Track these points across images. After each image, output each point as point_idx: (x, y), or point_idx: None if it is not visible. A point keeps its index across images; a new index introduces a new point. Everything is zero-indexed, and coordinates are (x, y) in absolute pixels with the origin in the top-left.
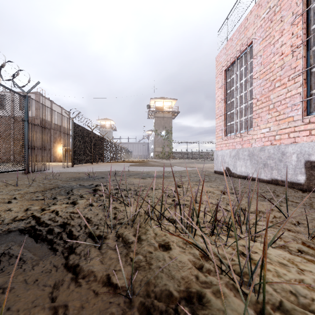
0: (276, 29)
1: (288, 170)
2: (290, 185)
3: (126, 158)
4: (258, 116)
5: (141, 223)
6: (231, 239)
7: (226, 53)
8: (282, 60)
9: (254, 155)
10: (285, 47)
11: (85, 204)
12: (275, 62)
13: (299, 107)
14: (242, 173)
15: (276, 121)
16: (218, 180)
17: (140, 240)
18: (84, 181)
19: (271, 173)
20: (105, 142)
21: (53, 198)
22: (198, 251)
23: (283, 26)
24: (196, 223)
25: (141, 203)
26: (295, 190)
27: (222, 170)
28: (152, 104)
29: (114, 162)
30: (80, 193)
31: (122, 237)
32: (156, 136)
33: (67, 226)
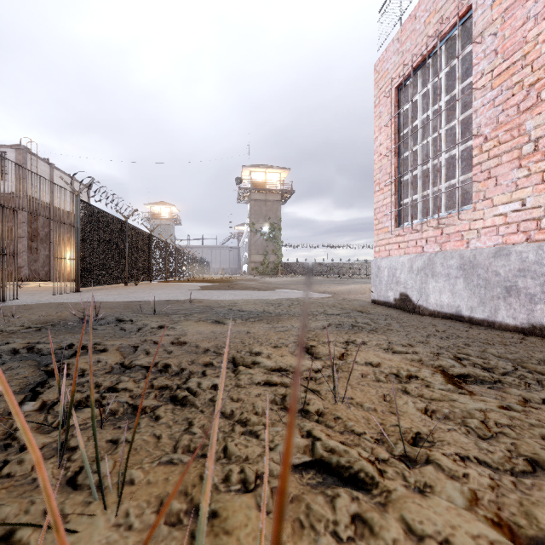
0: None
1: None
2: None
3: (198, 274)
4: (486, 176)
5: None
6: None
7: (400, 49)
8: None
9: (478, 267)
10: None
11: None
12: (540, 38)
13: None
14: (443, 306)
15: (544, 183)
16: (396, 326)
17: None
18: (58, 336)
19: (531, 310)
20: (154, 243)
21: None
22: None
23: None
24: None
25: None
26: None
27: (390, 298)
28: (246, 176)
29: (173, 282)
30: None
31: None
32: (253, 234)
33: None
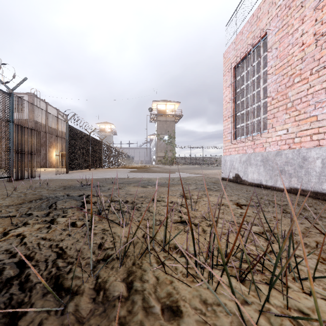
0: (296, 16)
1: (310, 177)
2: (313, 195)
3: (127, 164)
4: (273, 116)
5: (136, 258)
6: (275, 292)
7: (235, 48)
8: (302, 51)
9: (269, 161)
10: (306, 36)
11: (65, 224)
12: (294, 54)
13: (324, 105)
14: (254, 180)
15: (296, 122)
16: (228, 189)
17: (132, 294)
18: (75, 191)
19: (290, 181)
20: (103, 147)
21: (29, 214)
22: (228, 323)
23: (304, 13)
24: (223, 271)
25: (137, 229)
26: (321, 202)
27: (230, 176)
28: (154, 107)
29: (114, 168)
30: (65, 207)
31: (104, 288)
32: (159, 141)
33: (25, 265)
